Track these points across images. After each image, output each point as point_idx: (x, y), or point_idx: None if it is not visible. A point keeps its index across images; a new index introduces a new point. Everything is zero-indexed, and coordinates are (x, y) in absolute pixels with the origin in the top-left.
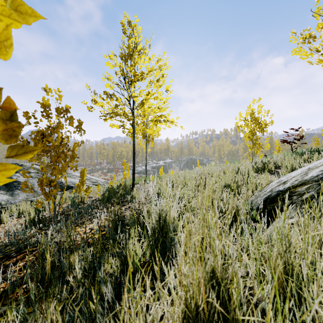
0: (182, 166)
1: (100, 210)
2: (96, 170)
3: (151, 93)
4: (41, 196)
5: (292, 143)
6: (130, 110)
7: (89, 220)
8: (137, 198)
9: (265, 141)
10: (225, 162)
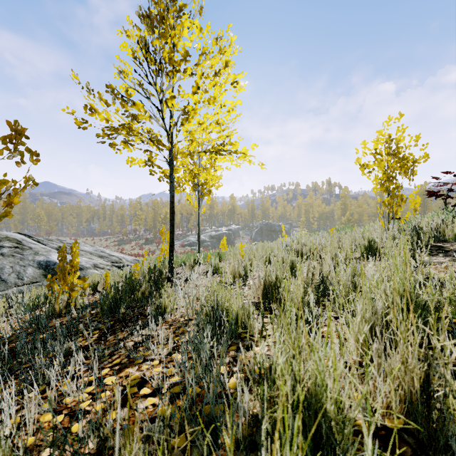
0: (254, 234)
1: (83, 339)
2: (128, 240)
3: (204, 98)
4: (12, 289)
5: (446, 196)
6: (165, 130)
7: (21, 393)
8: (170, 308)
9: (413, 192)
10: (330, 230)
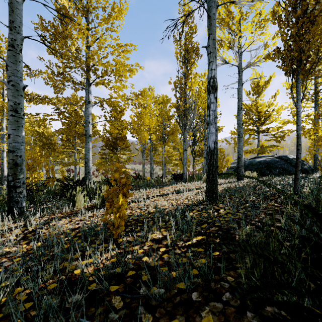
0: None
1: None
2: None
3: None
4: None
5: None
6: None
7: None
8: None
9: None
10: None
